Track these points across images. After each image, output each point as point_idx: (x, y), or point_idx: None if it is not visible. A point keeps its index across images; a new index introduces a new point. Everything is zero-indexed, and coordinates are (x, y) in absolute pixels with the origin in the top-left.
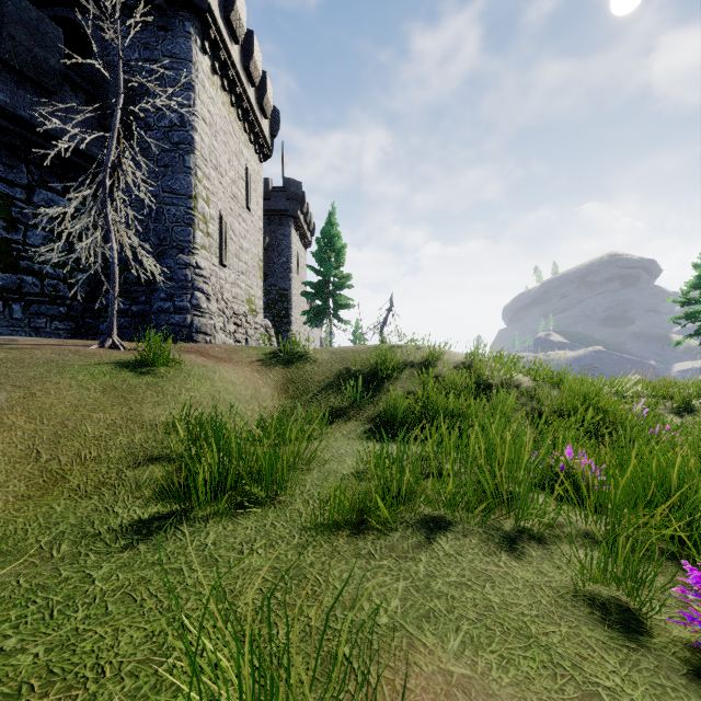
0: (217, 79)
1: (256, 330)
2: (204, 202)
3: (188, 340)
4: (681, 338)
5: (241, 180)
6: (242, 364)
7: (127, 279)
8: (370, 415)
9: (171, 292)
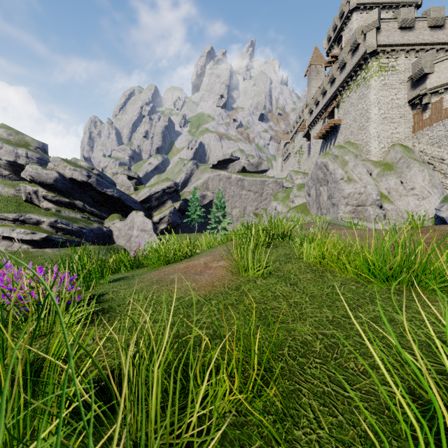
0: None
1: None
2: None
3: None
4: None
5: None
6: None
7: None
8: None
9: None
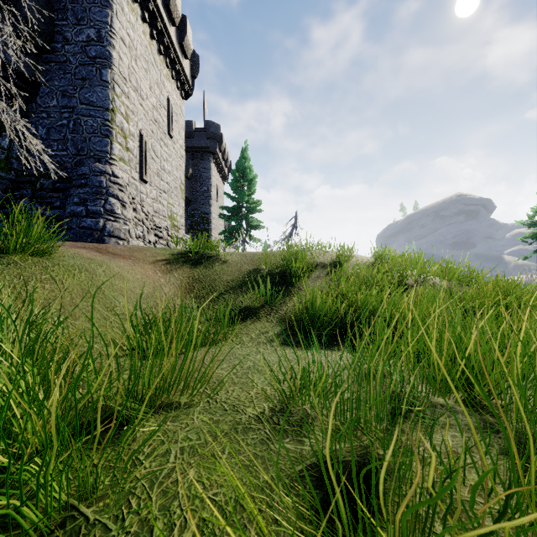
0: (137, 8)
1: (178, 243)
2: (122, 117)
3: (100, 243)
4: (529, 254)
5: (163, 108)
6: (144, 261)
7: (43, 186)
8: (283, 315)
9: (84, 197)
